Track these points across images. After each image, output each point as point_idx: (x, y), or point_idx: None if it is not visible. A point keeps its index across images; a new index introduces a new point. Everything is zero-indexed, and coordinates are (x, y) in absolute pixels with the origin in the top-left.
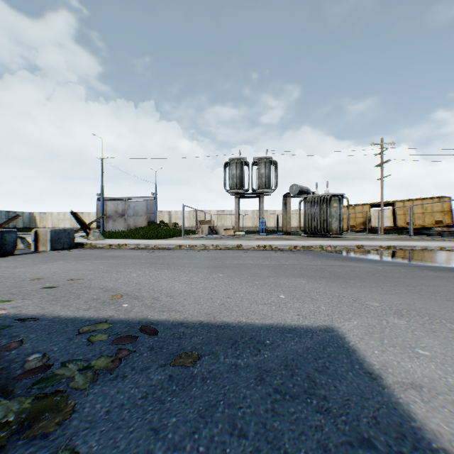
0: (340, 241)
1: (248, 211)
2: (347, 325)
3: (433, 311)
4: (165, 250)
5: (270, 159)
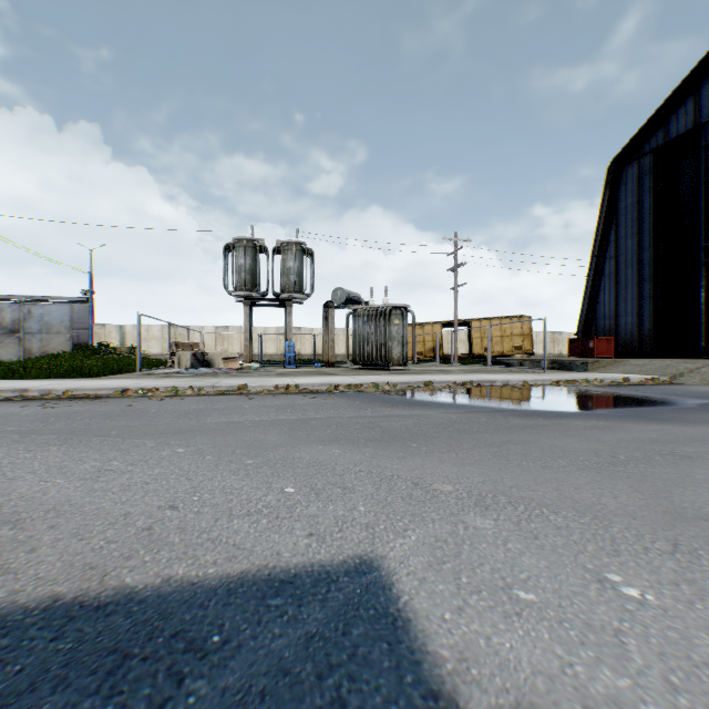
0: (403, 376)
1: (270, 328)
2: (400, 546)
3: (529, 492)
4: (87, 401)
5: (303, 246)
